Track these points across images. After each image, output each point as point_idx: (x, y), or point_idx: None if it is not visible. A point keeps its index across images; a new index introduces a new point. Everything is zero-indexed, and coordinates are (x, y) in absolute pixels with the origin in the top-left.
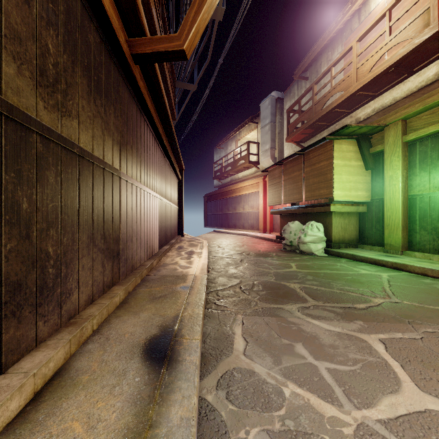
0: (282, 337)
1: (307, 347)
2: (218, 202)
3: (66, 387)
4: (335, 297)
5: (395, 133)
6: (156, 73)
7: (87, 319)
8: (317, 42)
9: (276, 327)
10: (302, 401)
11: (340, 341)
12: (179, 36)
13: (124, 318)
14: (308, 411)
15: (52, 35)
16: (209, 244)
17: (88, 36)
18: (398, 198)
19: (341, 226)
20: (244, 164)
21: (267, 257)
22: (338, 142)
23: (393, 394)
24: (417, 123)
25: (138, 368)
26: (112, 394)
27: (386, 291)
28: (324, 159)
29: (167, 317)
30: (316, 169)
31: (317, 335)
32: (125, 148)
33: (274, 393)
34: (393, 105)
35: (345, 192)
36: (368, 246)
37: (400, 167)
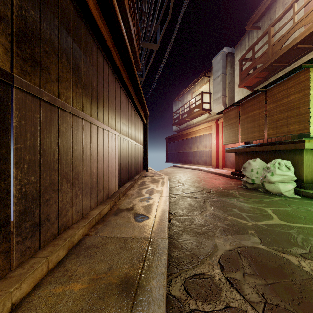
0: None
1: None
2: (176, 143)
3: None
4: None
5: None
6: None
7: None
8: None
9: None
10: None
11: None
12: None
13: None
14: None
15: None
16: (170, 179)
17: None
18: None
19: None
20: (198, 111)
21: (231, 197)
22: None
23: None
24: None
25: None
26: None
27: None
28: (295, 92)
29: None
30: (283, 104)
31: None
32: (36, 45)
33: None
34: None
35: None
36: None
37: None
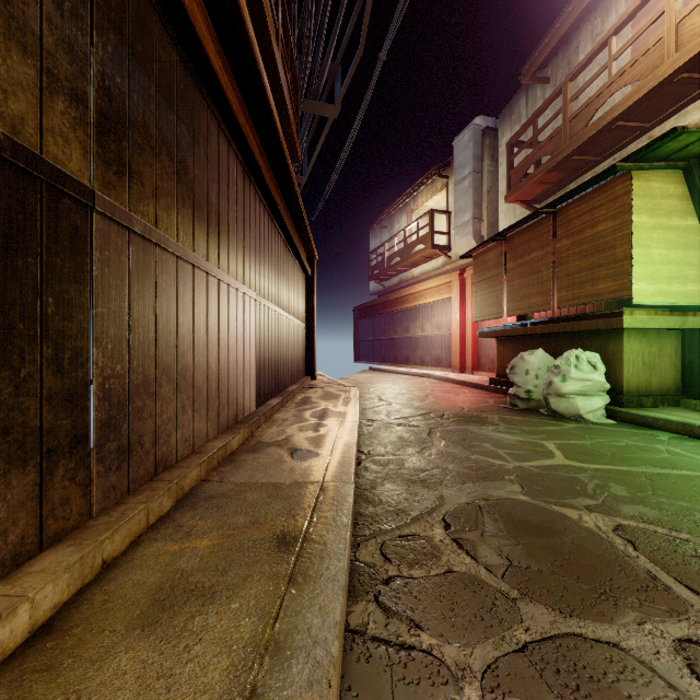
0: None
1: None
2: (377, 320)
3: None
4: None
5: None
6: None
7: None
8: None
9: None
10: None
11: None
12: None
13: None
14: None
15: None
16: (362, 393)
17: None
18: None
19: (642, 359)
20: (424, 252)
21: (483, 425)
22: (642, 176)
23: None
24: None
25: None
26: None
27: None
28: (606, 216)
29: None
30: (586, 239)
31: None
32: (124, 136)
33: None
34: None
35: (658, 285)
36: None
37: None
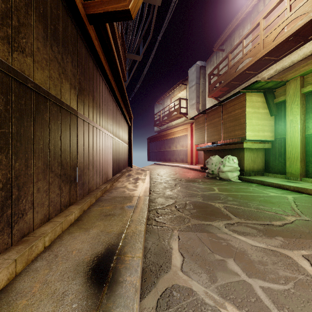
0: (214, 252)
1: (238, 263)
2: (157, 143)
3: None
4: (253, 215)
5: (295, 86)
6: (109, 37)
7: (38, 237)
8: (232, 22)
9: (207, 242)
10: None
11: (267, 257)
12: None
13: (75, 235)
14: None
15: None
16: (151, 173)
17: None
18: (297, 137)
19: (251, 159)
20: (176, 115)
21: (194, 182)
22: (249, 94)
23: None
24: None
25: (77, 291)
26: None
27: (295, 210)
28: (238, 108)
29: (112, 233)
30: (232, 115)
31: (245, 251)
32: (82, 93)
33: None
34: (291, 66)
35: (254, 133)
36: (272, 174)
37: (299, 113)
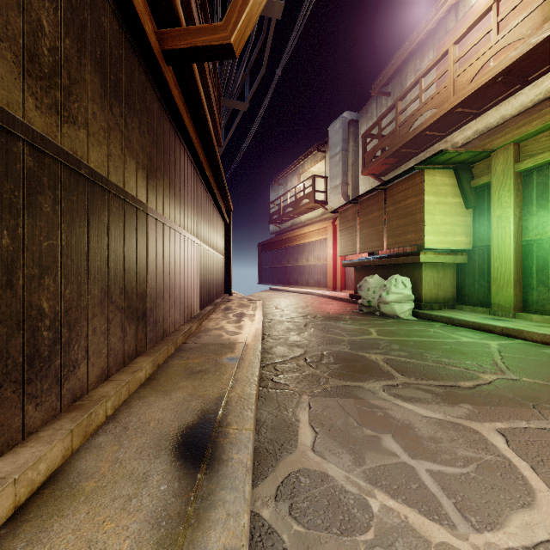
0: (363, 426)
1: (399, 440)
2: (275, 253)
3: (61, 500)
4: (430, 372)
5: (505, 160)
6: (196, 80)
7: (98, 402)
8: (402, 46)
9: (354, 412)
10: (397, 519)
11: (443, 432)
12: (224, 25)
13: (150, 400)
14: (406, 535)
15: (48, 8)
16: (264, 305)
17: (102, 19)
18: (508, 244)
19: (433, 281)
20: (308, 205)
21: (338, 321)
22: (430, 173)
23: (525, 510)
24: (534, 146)
25: (165, 471)
26: (125, 510)
27: (498, 364)
28: (411, 195)
29: (207, 398)
30: (401, 207)
31: (411, 424)
32: (154, 176)
33: (357, 507)
34: (501, 125)
35: (439, 237)
36: (468, 307)
37: (511, 204)
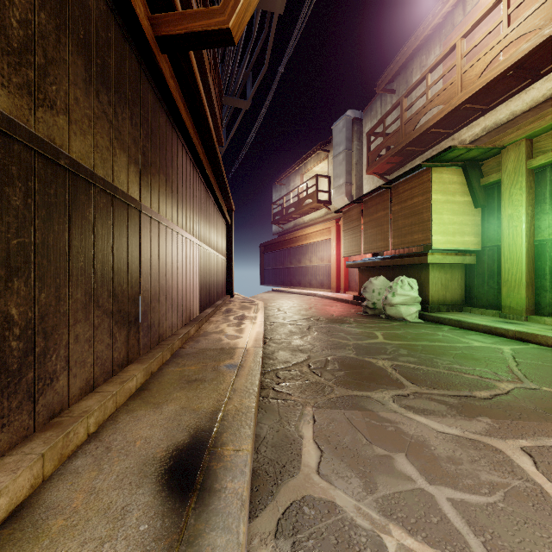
0: (373, 443)
1: (414, 461)
2: (278, 253)
3: (21, 544)
4: (442, 380)
5: (516, 157)
6: (193, 72)
7: (78, 418)
8: (408, 42)
9: (363, 427)
10: None
11: (462, 450)
12: (222, 8)
13: (139, 414)
14: None
15: None
16: (266, 306)
17: None
18: (520, 244)
19: (441, 282)
20: (311, 205)
21: (342, 324)
22: (438, 170)
23: None
24: (547, 142)
25: (147, 505)
26: None
27: (514, 371)
28: (418, 193)
29: (202, 412)
30: (408, 207)
31: (426, 441)
32: (149, 171)
33: (370, 546)
34: (511, 121)
35: (447, 237)
36: (477, 309)
37: (523, 203)
